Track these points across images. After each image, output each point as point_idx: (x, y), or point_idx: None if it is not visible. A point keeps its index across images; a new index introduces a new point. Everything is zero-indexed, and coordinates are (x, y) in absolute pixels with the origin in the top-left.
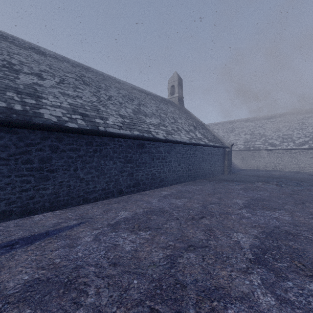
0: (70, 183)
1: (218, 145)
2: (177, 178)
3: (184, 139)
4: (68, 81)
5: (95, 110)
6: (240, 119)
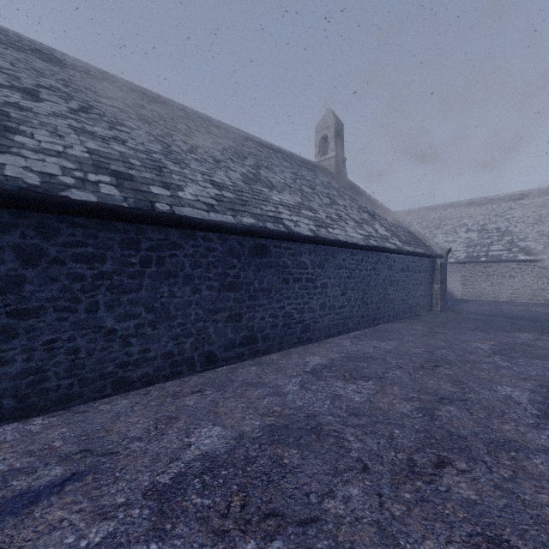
0: (78, 343)
1: (422, 250)
2: (340, 322)
3: (354, 237)
4: (101, 110)
5: (154, 169)
6: (455, 202)
